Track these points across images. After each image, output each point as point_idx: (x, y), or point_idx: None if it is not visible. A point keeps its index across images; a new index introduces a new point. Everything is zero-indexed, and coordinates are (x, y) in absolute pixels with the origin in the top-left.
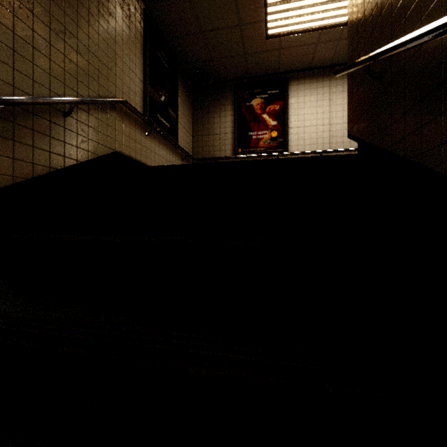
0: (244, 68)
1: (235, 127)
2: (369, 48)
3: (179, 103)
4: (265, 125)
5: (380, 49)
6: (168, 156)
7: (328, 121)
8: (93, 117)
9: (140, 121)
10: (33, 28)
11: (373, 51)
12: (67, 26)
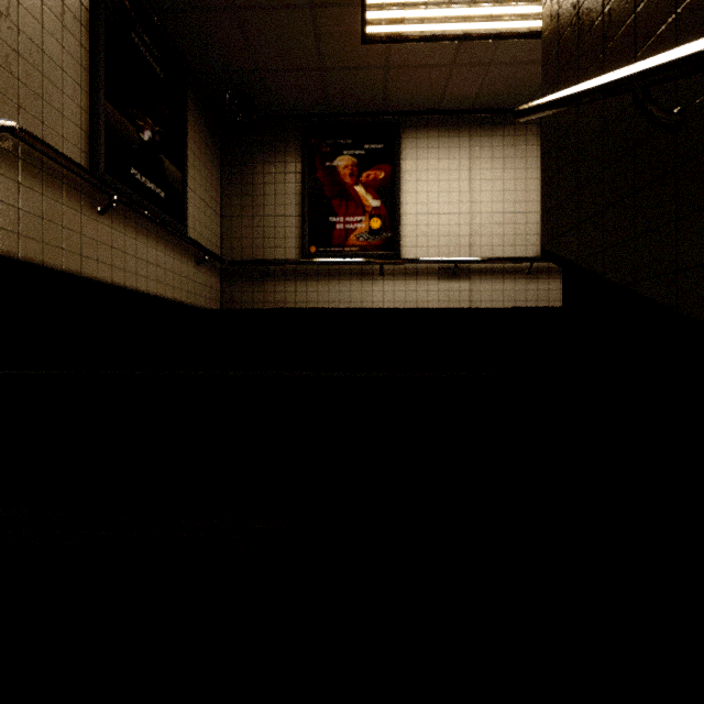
0: (320, 95)
1: (305, 205)
2: (625, 53)
3: (191, 150)
4: (360, 206)
5: None
6: (162, 257)
7: (468, 206)
8: None
9: (78, 179)
10: None
11: (640, 58)
12: None
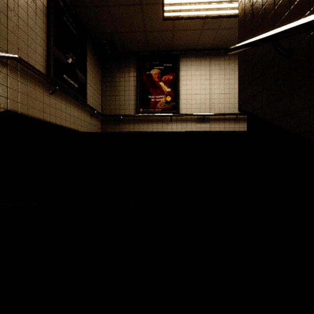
0: (144, 43)
1: (137, 91)
2: (270, 25)
3: (88, 67)
4: (161, 91)
5: (312, 17)
6: (76, 113)
7: (209, 91)
8: None
9: (42, 79)
10: None
11: (276, 28)
12: None
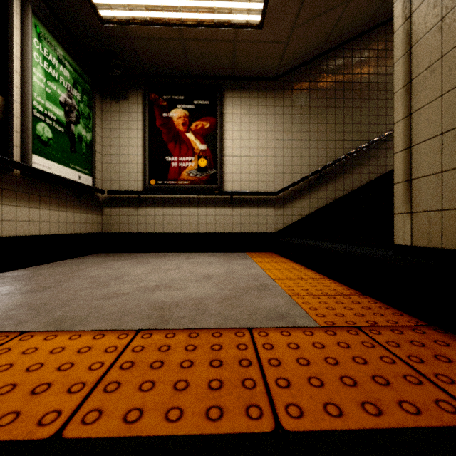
0: None
1: None
2: None
3: None
4: None
5: None
6: None
7: None
8: None
9: None
10: (386, 98)
11: None
12: None
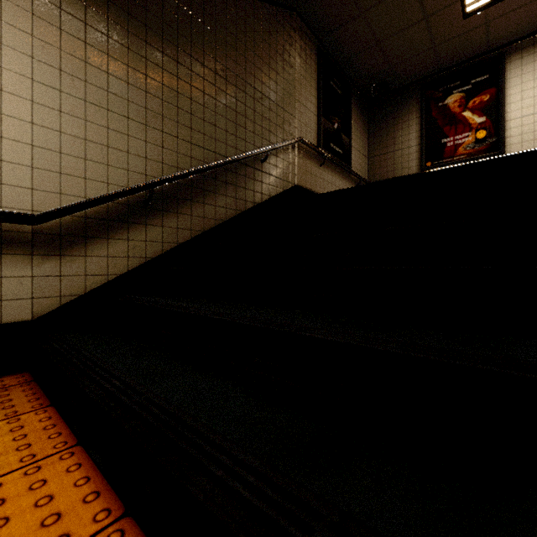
0: (434, 62)
1: (422, 137)
2: None
3: (353, 126)
4: (467, 125)
5: None
6: (341, 183)
7: None
8: (279, 159)
9: (314, 153)
10: (245, 104)
11: None
12: (263, 92)
